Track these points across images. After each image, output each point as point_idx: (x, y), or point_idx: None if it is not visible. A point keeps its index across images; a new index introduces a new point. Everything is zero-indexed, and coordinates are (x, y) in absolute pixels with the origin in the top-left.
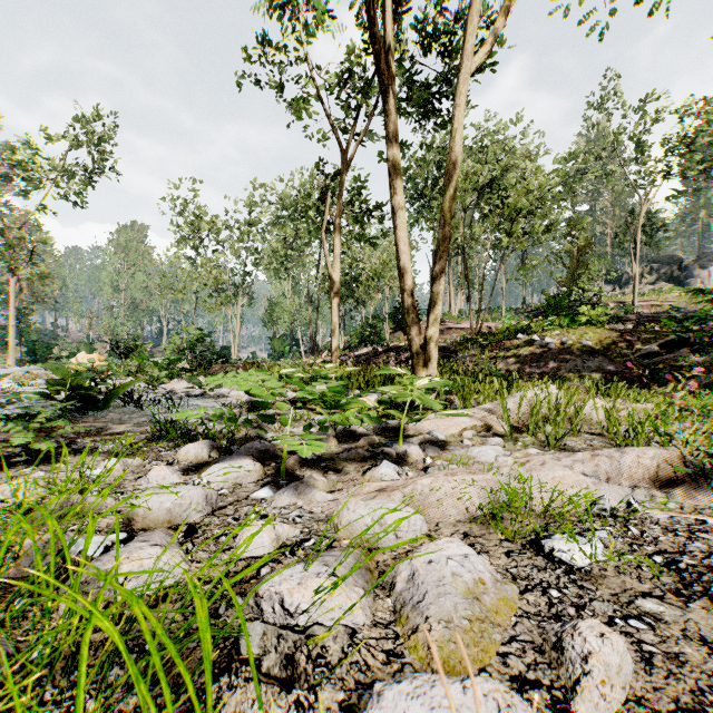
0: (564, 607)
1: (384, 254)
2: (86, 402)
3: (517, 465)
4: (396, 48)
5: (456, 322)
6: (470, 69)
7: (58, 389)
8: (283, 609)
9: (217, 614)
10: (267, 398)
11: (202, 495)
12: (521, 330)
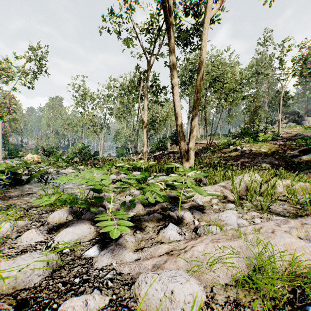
0: None
1: (167, 109)
2: (16, 181)
3: (254, 229)
4: (173, 10)
5: (199, 140)
6: (210, 16)
7: (0, 175)
8: None
9: None
10: (98, 187)
11: (43, 262)
12: (231, 144)
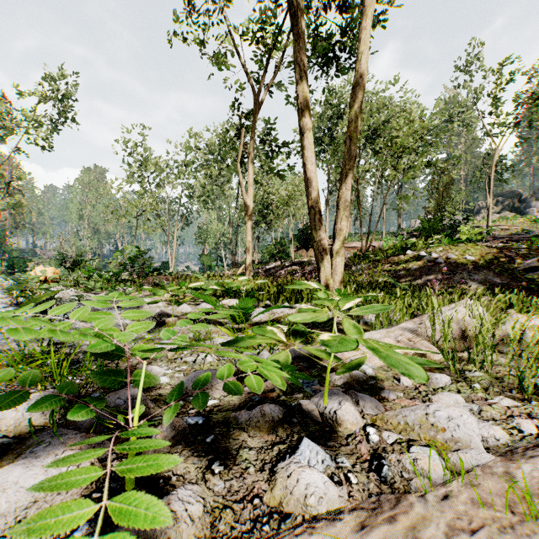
0: None
1: (290, 186)
2: None
3: None
4: None
5: (346, 242)
6: None
7: None
8: None
9: None
10: (97, 349)
11: None
12: (407, 247)
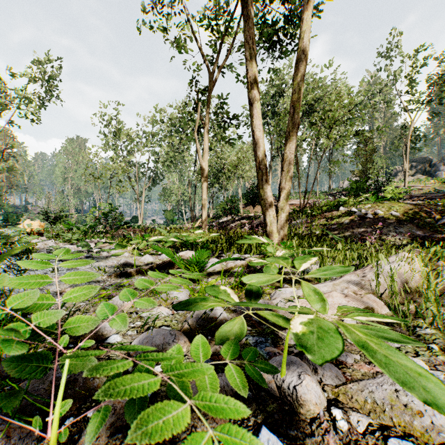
0: None
1: (239, 153)
2: None
3: None
4: None
5: None
6: None
7: None
8: None
9: None
10: None
11: None
12: (339, 204)
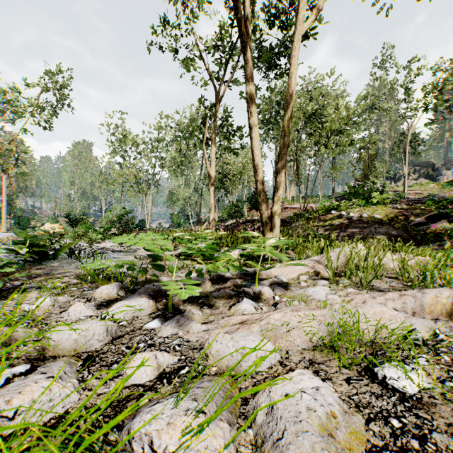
0: (407, 439)
1: (244, 160)
2: (40, 255)
3: (344, 302)
4: (251, 21)
5: (290, 204)
6: (302, 32)
7: (20, 246)
8: (152, 450)
9: (93, 451)
10: (158, 252)
11: (103, 327)
12: (333, 208)
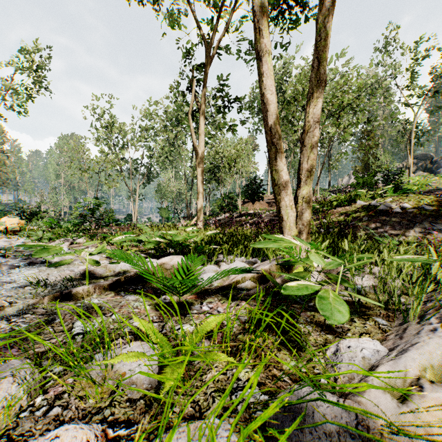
0: None
1: (238, 145)
2: None
3: None
4: None
5: None
6: None
7: None
8: None
9: None
10: None
11: None
12: (352, 198)
